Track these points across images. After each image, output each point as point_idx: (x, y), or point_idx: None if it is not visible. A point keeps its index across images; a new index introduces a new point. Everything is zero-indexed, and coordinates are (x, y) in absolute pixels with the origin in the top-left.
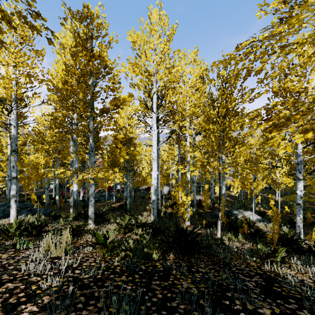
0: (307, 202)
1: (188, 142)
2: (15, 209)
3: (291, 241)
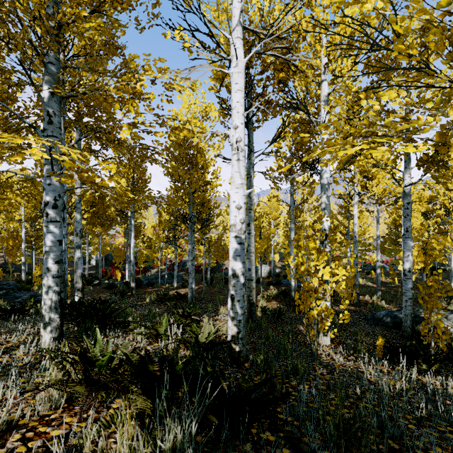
0: None
1: (326, 136)
2: None
3: None
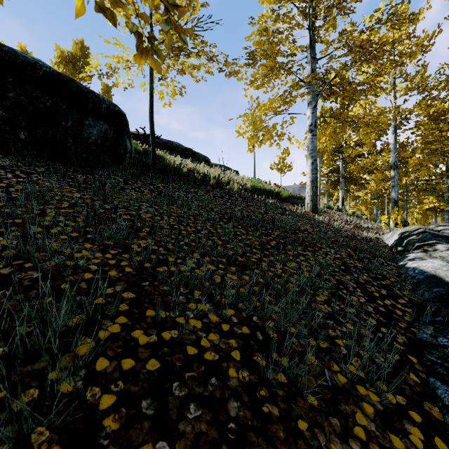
0: None
1: None
2: None
3: None
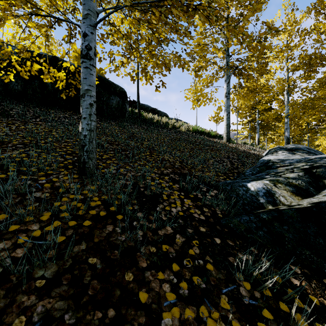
0: None
1: None
2: None
3: None
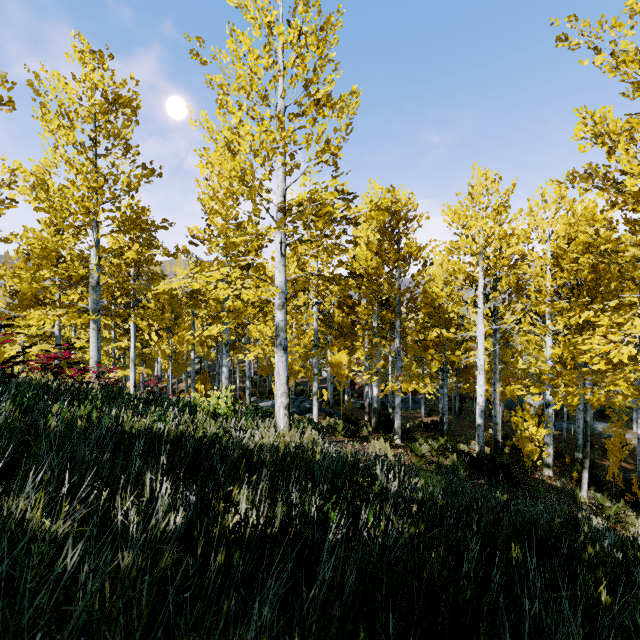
0: None
1: (549, 338)
2: (317, 408)
3: None
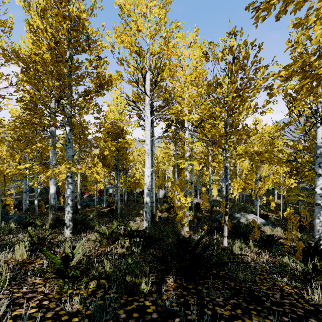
0: (306, 204)
1: (187, 136)
2: None
3: (319, 251)
